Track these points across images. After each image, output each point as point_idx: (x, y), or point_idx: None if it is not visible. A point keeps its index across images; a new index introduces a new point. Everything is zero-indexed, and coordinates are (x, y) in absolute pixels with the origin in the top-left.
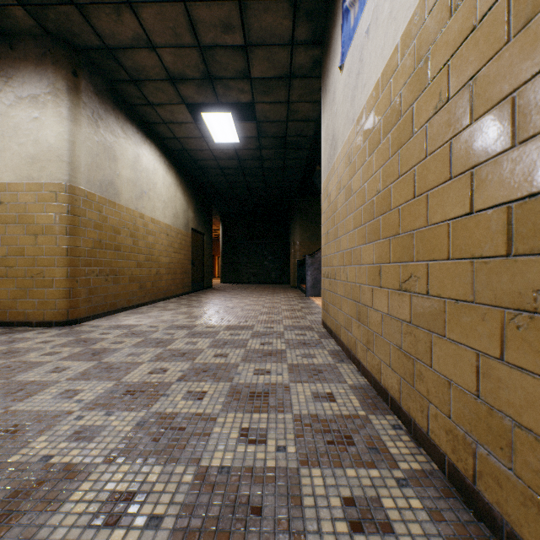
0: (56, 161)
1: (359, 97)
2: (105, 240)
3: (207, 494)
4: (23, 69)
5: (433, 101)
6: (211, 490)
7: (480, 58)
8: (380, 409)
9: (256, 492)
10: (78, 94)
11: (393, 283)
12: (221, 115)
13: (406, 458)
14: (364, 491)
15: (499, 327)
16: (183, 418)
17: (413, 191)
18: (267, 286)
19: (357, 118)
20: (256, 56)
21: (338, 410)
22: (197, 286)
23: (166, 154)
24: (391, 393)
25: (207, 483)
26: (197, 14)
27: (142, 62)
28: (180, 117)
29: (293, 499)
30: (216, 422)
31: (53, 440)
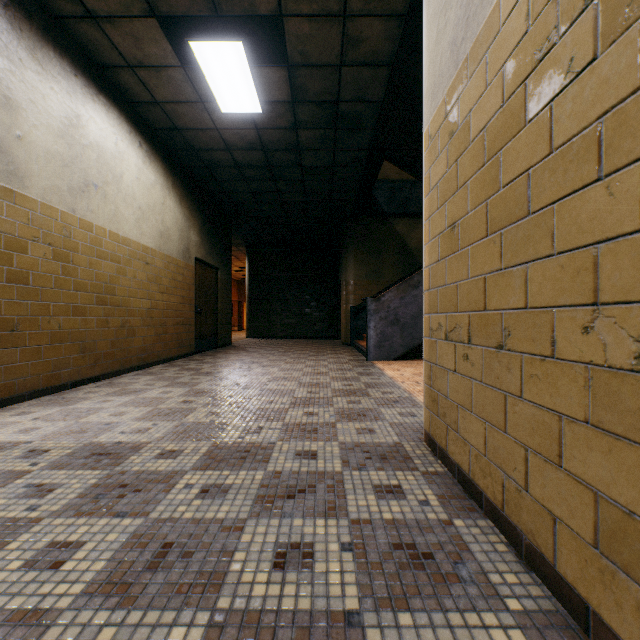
0: None
1: None
2: None
3: None
4: None
5: None
6: None
7: None
8: None
9: None
10: None
11: None
12: (225, 47)
13: None
14: None
15: None
16: None
17: None
18: (309, 342)
19: None
20: None
21: None
22: (207, 343)
23: (144, 133)
24: None
25: None
26: None
27: None
28: (153, 52)
29: None
30: None
31: None
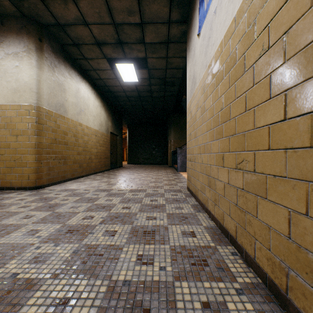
0: (28, 92)
1: (209, 52)
2: (58, 139)
3: (115, 299)
4: (9, 37)
5: (258, 50)
6: (118, 297)
7: (291, 19)
8: (224, 242)
9: (147, 298)
10: (42, 52)
11: (231, 164)
12: (127, 65)
13: (241, 275)
14: (215, 297)
15: (305, 194)
16: (102, 248)
17: (245, 107)
18: (155, 166)
19: (208, 64)
20: (147, 30)
21: (198, 242)
22: (114, 166)
23: (95, 88)
24: (230, 232)
25: (116, 292)
26: (112, 4)
27: (80, 33)
28: (103, 66)
29: (170, 303)
30: (122, 250)
31: (20, 262)
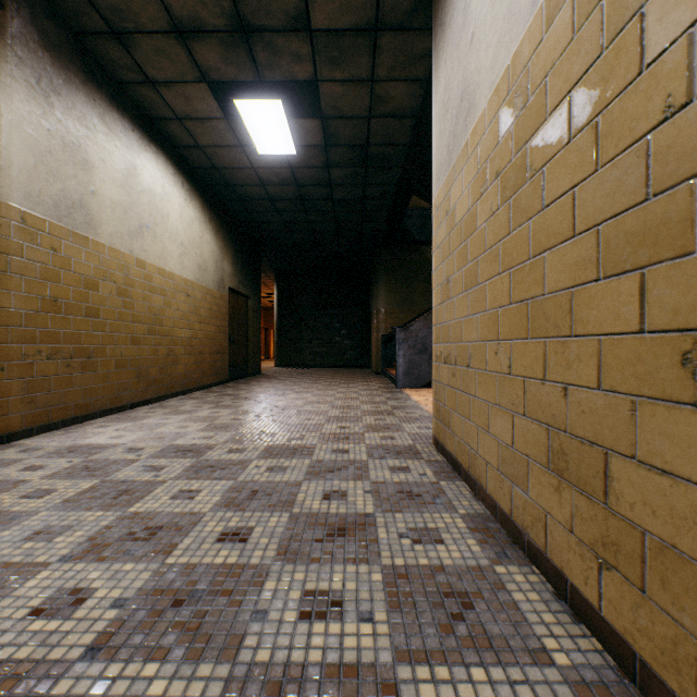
0: None
1: None
2: (65, 299)
3: None
4: None
5: None
6: None
7: None
8: None
9: None
10: (5, 38)
11: None
12: (266, 104)
13: None
14: None
15: None
16: None
17: None
18: (340, 371)
19: None
20: None
21: None
22: (239, 372)
23: (186, 173)
24: None
25: None
26: None
27: None
28: (201, 108)
29: None
30: None
31: None
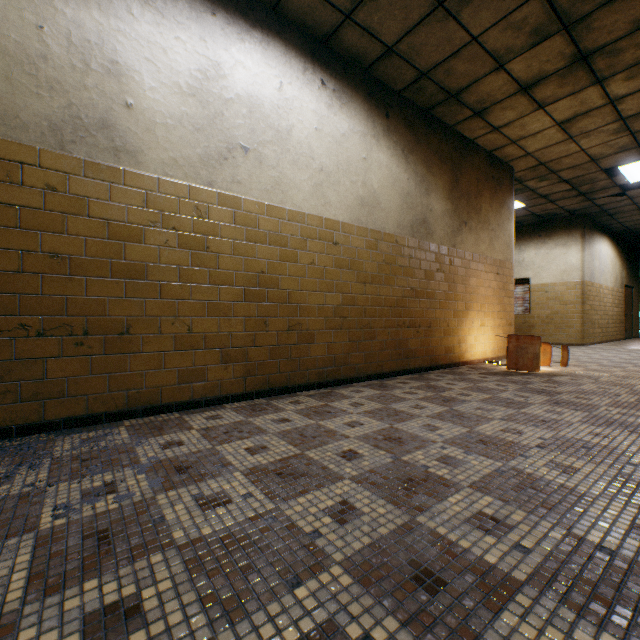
0: (575, 271)
1: None
2: (590, 305)
3: None
4: (557, 233)
5: None
6: None
7: None
8: None
9: None
10: (584, 236)
11: None
12: None
13: None
14: None
15: None
16: None
17: None
18: None
19: None
20: None
21: None
22: (626, 334)
23: (610, 237)
24: None
25: None
26: None
27: (621, 209)
28: (634, 218)
29: None
30: None
31: None
